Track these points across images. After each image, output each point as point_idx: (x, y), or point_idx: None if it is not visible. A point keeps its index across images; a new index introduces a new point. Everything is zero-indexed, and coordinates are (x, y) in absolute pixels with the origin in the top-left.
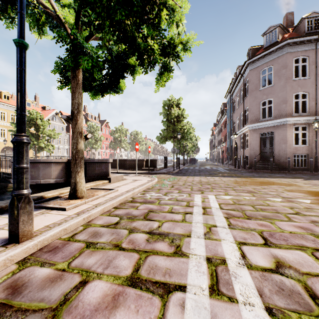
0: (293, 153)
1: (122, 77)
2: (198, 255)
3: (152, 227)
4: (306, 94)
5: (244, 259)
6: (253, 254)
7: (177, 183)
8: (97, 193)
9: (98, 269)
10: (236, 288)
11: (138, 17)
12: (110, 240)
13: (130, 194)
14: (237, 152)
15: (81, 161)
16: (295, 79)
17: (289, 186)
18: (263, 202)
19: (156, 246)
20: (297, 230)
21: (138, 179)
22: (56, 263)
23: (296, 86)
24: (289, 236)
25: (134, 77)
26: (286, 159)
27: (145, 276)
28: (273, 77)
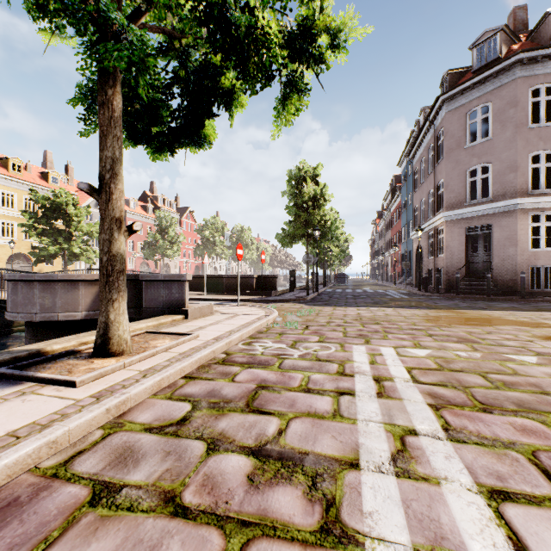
0: (530, 263)
1: (209, 114)
2: (389, 542)
3: (263, 434)
4: None
5: None
6: (547, 541)
7: (315, 321)
8: (157, 342)
9: None
10: None
11: None
12: (157, 479)
13: (223, 344)
14: (421, 262)
15: (121, 278)
16: (533, 127)
17: (537, 327)
18: (501, 365)
19: (273, 504)
20: None
21: (241, 312)
22: None
23: (536, 140)
24: None
25: (233, 113)
26: (516, 275)
27: None
28: (491, 124)
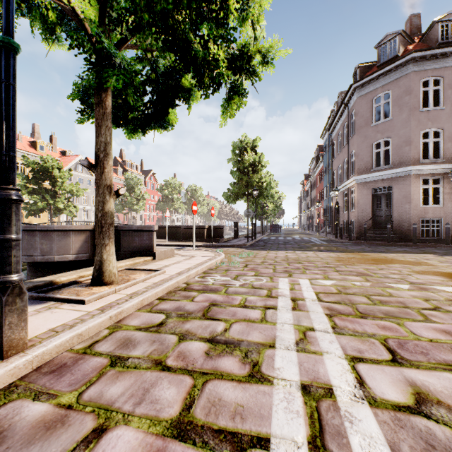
0: (421, 217)
1: (173, 105)
2: (287, 380)
3: (215, 331)
4: (439, 131)
5: (362, 389)
6: (377, 379)
7: (252, 261)
8: (135, 276)
9: (125, 405)
10: (353, 444)
11: (194, 8)
12: (149, 354)
13: (184, 277)
14: (339, 215)
15: (111, 228)
16: (423, 111)
17: (417, 265)
18: (382, 290)
19: (221, 364)
20: (441, 337)
21: (196, 254)
22: (59, 394)
23: (425, 121)
24: (430, 346)
25: (190, 105)
26: (410, 226)
27: (202, 420)
28: (391, 107)
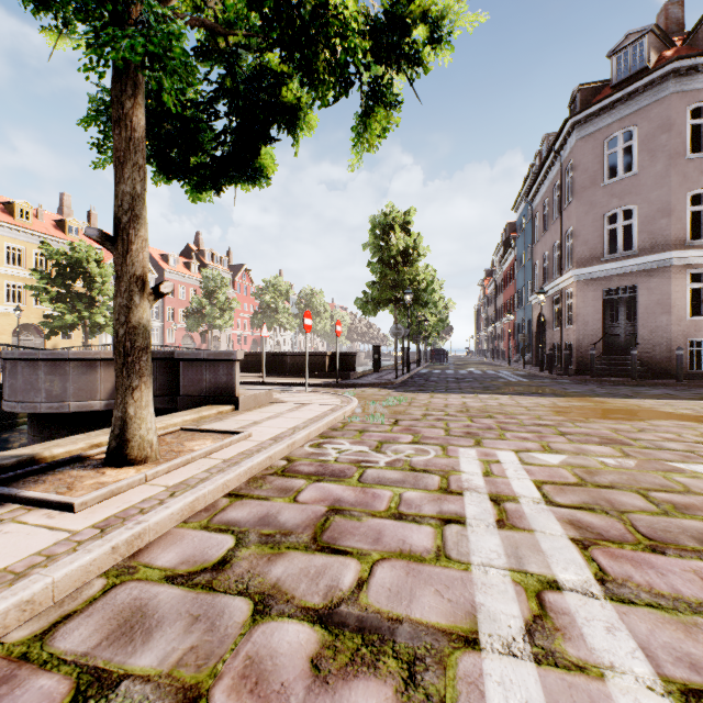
0: (688, 336)
1: (266, 139)
2: None
3: (336, 587)
4: None
5: None
6: None
7: (406, 413)
8: (194, 443)
9: None
10: None
11: None
12: (175, 664)
13: (283, 447)
14: (544, 334)
15: (143, 357)
16: (692, 158)
17: None
18: (666, 479)
19: None
20: None
21: (309, 400)
22: None
23: (696, 175)
24: None
25: (297, 137)
26: (669, 352)
27: None
28: (636, 154)
